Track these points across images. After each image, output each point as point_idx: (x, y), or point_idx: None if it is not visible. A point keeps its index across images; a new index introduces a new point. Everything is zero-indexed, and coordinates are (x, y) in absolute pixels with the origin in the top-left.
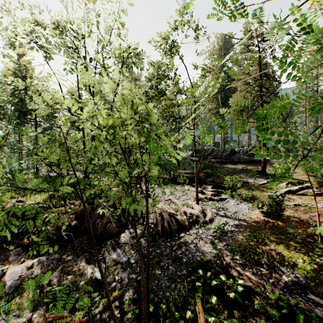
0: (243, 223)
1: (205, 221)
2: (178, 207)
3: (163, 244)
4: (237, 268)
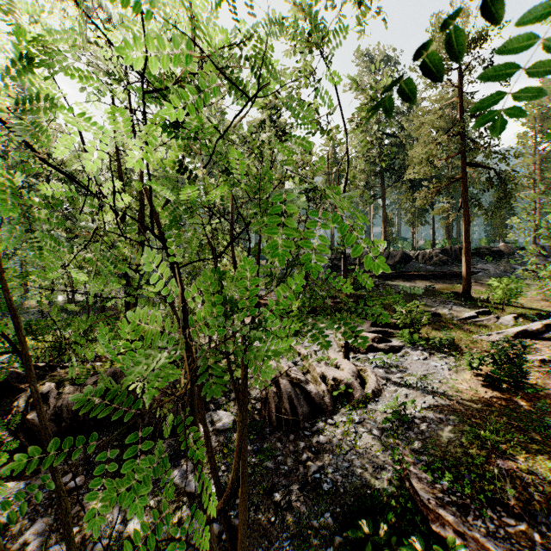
0: (444, 402)
1: (365, 396)
2: (310, 364)
3: (279, 447)
4: (449, 516)
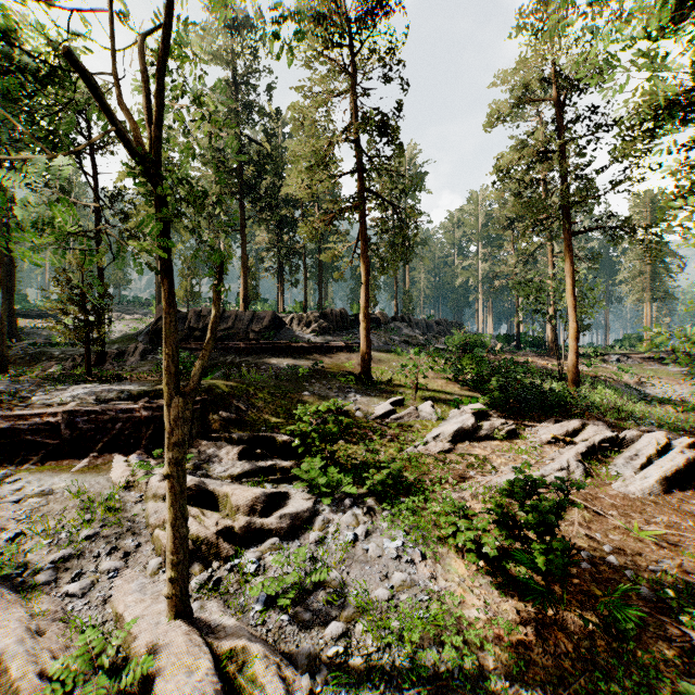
0: None
1: None
2: None
3: None
4: None
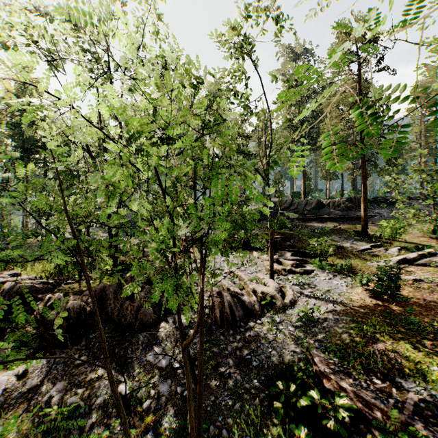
0: (340, 308)
1: (284, 304)
2: (245, 283)
3: (222, 339)
4: (337, 378)
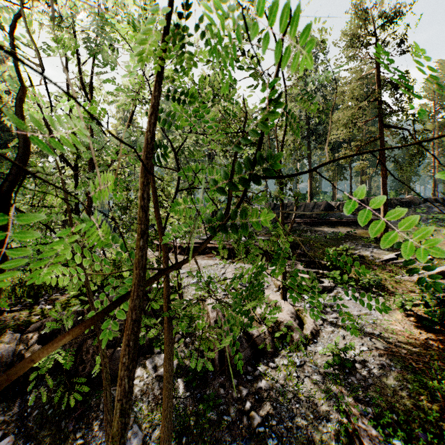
0: (382, 344)
1: (304, 338)
2: None
3: (222, 394)
4: None
